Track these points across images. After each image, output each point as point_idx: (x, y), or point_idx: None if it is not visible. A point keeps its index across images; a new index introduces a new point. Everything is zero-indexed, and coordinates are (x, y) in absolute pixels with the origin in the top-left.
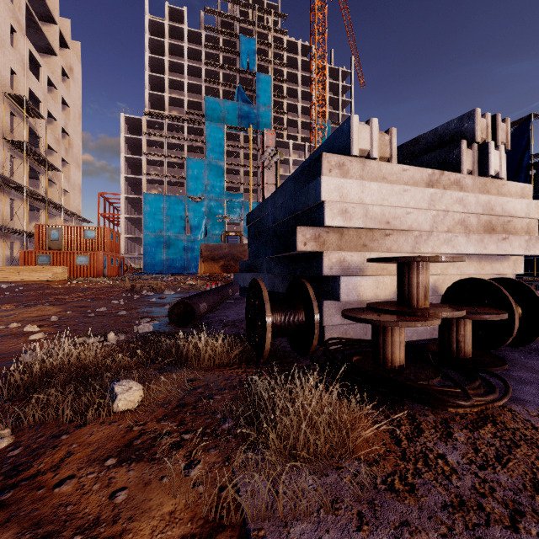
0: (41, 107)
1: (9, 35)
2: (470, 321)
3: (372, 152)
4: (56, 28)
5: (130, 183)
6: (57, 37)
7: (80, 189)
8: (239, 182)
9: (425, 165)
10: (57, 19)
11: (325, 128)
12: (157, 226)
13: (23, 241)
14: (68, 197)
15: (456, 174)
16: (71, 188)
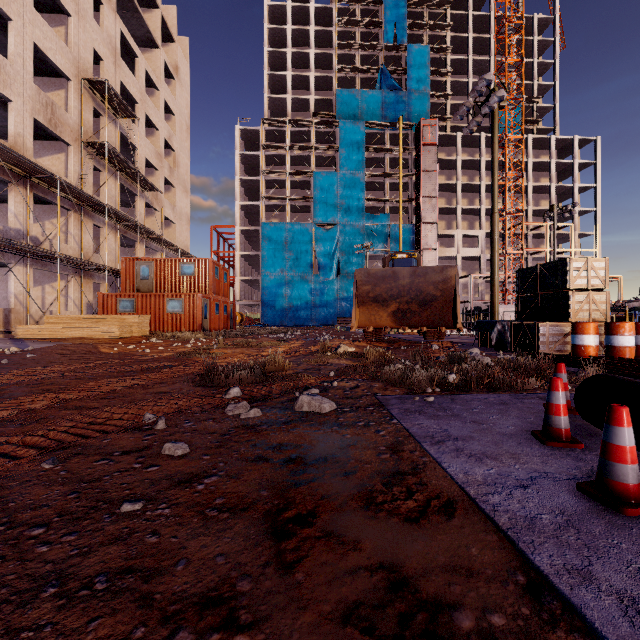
0: (137, 109)
1: (92, 5)
2: None
3: None
4: (157, 13)
5: (246, 213)
6: (159, 24)
7: (188, 220)
8: (384, 198)
9: None
10: (159, 2)
11: (521, 99)
12: (277, 265)
13: (112, 282)
14: (173, 229)
15: None
16: (176, 217)
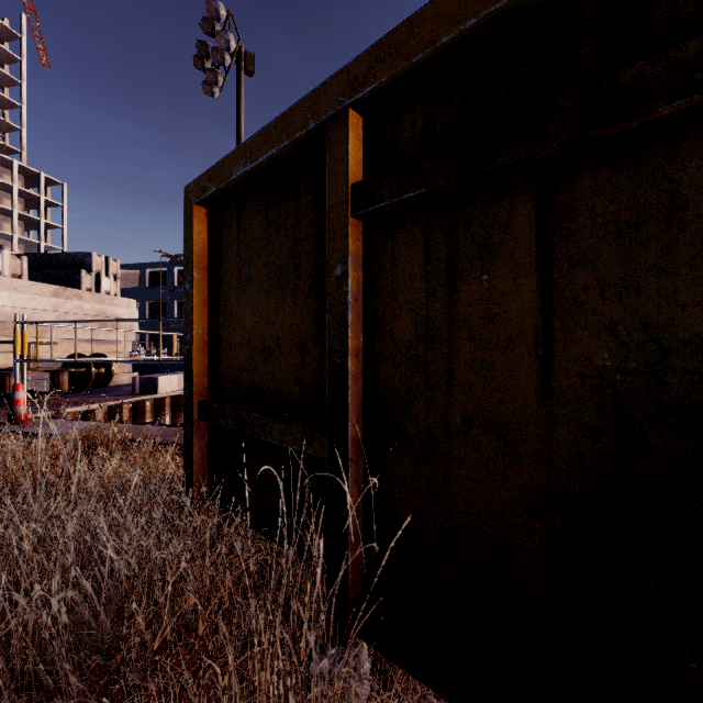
0: None
1: None
2: (67, 374)
3: (4, 272)
4: None
5: None
6: None
7: None
8: None
9: (61, 277)
10: None
11: None
12: None
13: None
14: None
15: (77, 290)
16: None
